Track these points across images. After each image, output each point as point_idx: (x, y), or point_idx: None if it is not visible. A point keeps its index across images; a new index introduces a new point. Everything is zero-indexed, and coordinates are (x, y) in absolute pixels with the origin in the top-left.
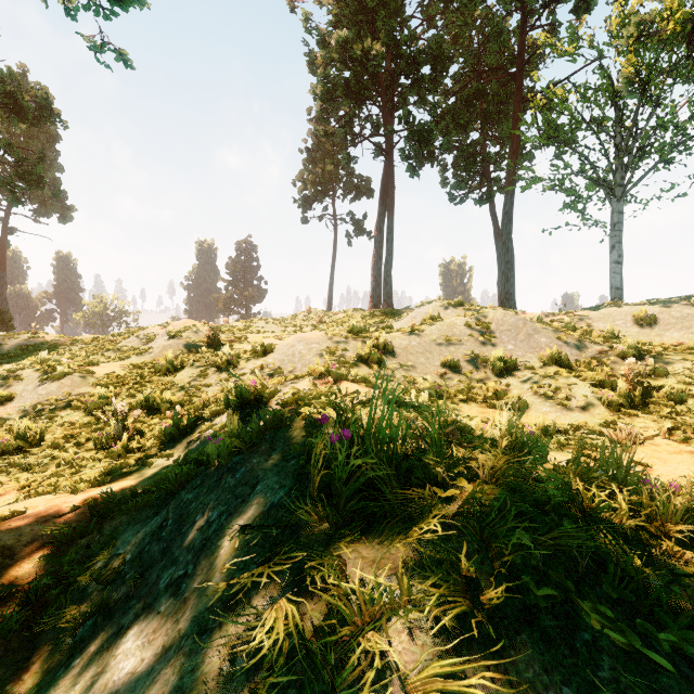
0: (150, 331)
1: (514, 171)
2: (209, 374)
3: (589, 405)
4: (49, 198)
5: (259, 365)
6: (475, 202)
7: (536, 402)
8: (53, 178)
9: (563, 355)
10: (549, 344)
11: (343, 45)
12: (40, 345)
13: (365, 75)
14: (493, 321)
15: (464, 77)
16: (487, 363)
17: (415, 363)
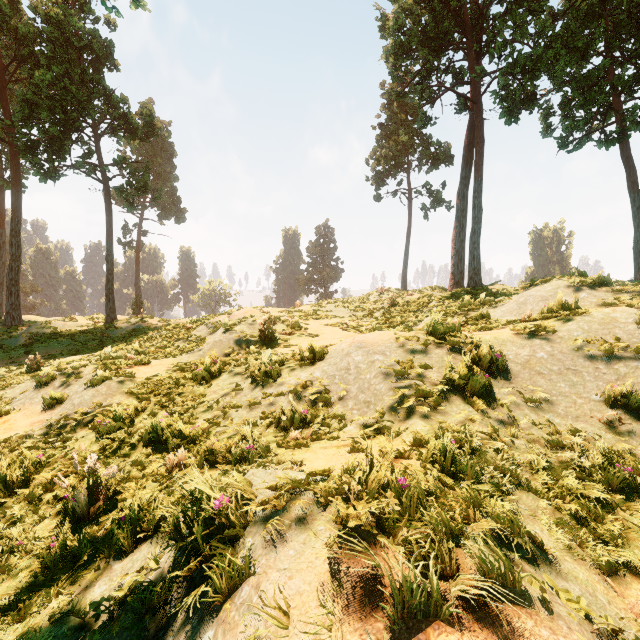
0: (218, 319)
1: None
2: (245, 387)
3: None
4: (168, 204)
5: (301, 383)
6: (598, 144)
7: None
8: (171, 187)
9: None
10: None
11: None
12: (143, 329)
13: (446, 19)
14: None
15: None
16: None
17: (551, 394)
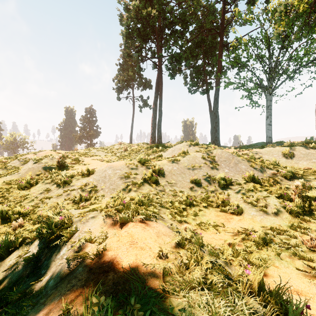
0: (27, 156)
1: (219, 79)
2: (52, 189)
3: (278, 211)
4: None
5: (83, 184)
6: (200, 93)
7: (247, 208)
8: None
9: (254, 175)
10: (246, 169)
11: (137, 10)
12: None
13: (148, 27)
14: (216, 155)
15: (195, 34)
16: (215, 180)
17: (176, 181)
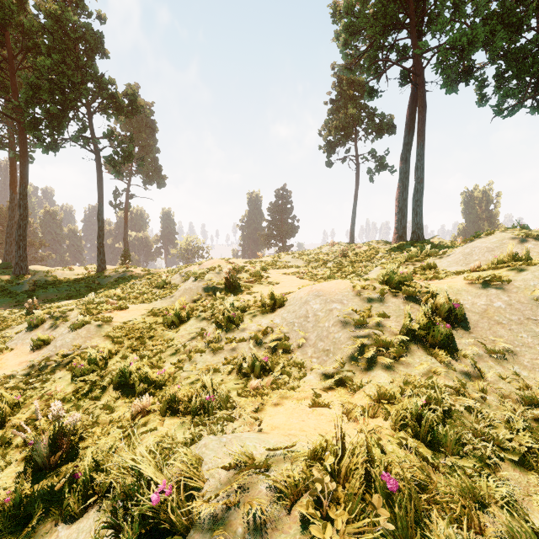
0: (190, 269)
1: None
2: (210, 332)
3: None
4: (151, 172)
5: (262, 329)
6: (531, 110)
7: None
8: (154, 158)
9: None
10: None
11: None
12: (127, 277)
13: (391, 2)
14: None
15: None
16: None
17: (513, 345)
